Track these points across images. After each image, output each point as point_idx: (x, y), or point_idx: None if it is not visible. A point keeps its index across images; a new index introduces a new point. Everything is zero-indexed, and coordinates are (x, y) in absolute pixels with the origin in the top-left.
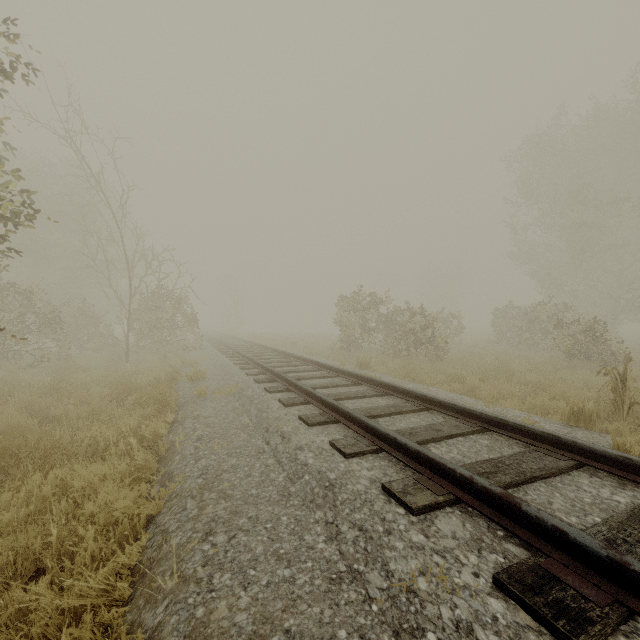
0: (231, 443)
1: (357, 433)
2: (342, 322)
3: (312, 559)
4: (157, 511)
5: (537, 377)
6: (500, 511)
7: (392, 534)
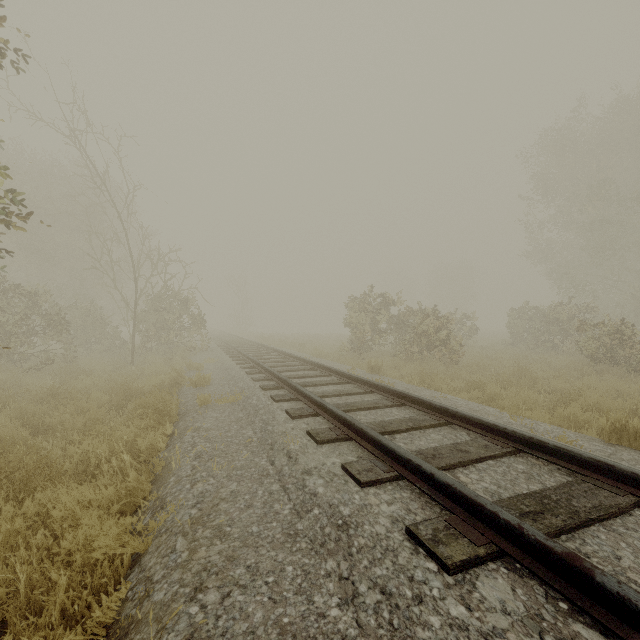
0: (232, 463)
1: (373, 454)
2: (352, 324)
3: (323, 634)
4: (144, 549)
5: (562, 384)
6: (562, 575)
7: (424, 603)
